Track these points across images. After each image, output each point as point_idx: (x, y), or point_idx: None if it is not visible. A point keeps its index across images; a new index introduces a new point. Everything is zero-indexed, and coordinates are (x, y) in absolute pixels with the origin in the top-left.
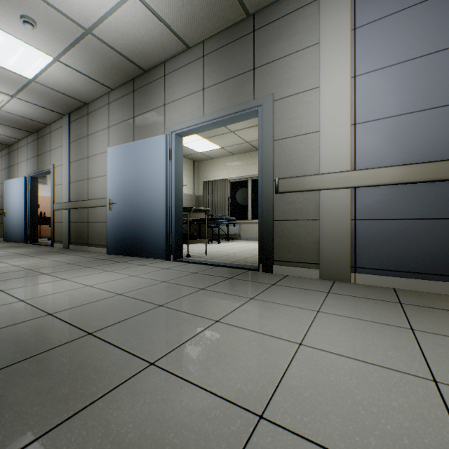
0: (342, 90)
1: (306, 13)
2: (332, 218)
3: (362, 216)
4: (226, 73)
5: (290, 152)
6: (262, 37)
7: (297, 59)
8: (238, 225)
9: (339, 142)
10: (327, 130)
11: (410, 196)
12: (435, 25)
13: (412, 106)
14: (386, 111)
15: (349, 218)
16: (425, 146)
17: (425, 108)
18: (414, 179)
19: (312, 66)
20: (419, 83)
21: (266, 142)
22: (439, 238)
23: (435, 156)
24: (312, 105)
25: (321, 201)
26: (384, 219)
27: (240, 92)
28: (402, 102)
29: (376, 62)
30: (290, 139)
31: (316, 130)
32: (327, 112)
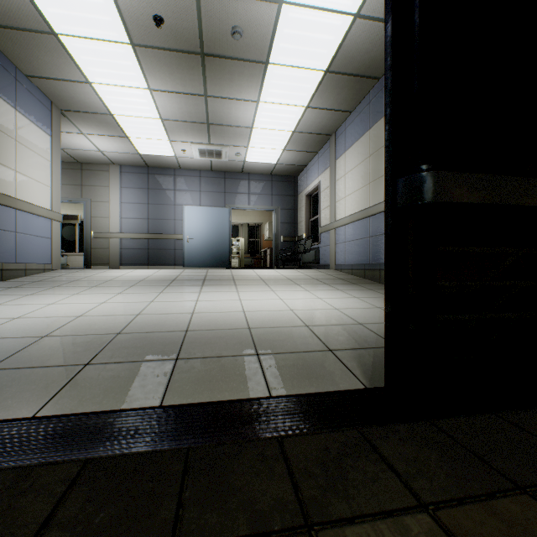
0: (117, 206)
1: (105, 174)
2: (114, 248)
3: (124, 248)
4: (67, 181)
5: (99, 223)
6: (86, 174)
7: (101, 189)
8: (66, 257)
9: (116, 223)
10: (113, 218)
11: (136, 242)
12: (142, 196)
13: (137, 217)
14: (130, 216)
15: (119, 248)
16: (140, 229)
17: (140, 218)
18: (137, 238)
19: (107, 194)
20: (138, 210)
21: (88, 217)
22: (143, 254)
23: (142, 232)
24: (107, 208)
25: (110, 242)
26: (130, 249)
27: (75, 192)
28: (134, 215)
29: (128, 200)
30: (99, 218)
31: (109, 217)
32: (113, 212)
